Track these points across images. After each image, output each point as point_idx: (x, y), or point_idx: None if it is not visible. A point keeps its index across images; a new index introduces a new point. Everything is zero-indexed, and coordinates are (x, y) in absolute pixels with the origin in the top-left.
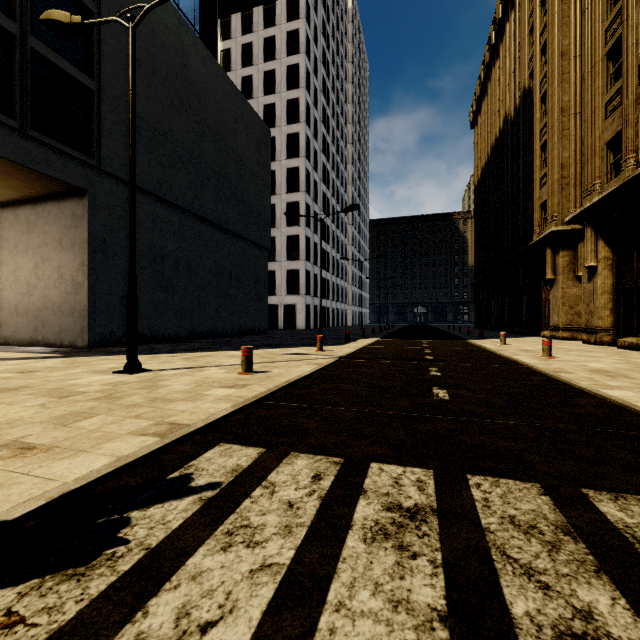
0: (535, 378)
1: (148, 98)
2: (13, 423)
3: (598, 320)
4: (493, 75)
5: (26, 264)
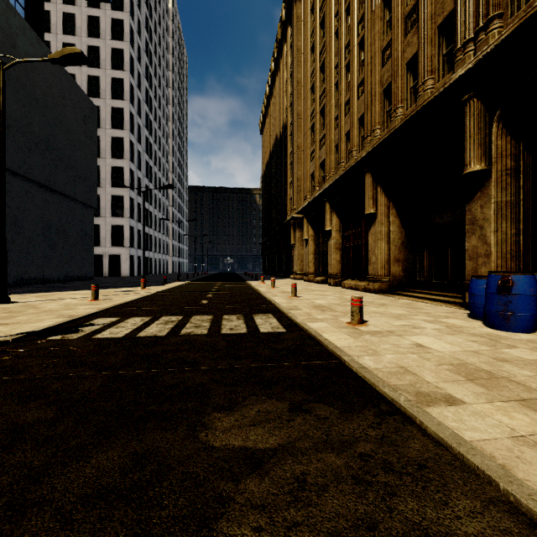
0: (254, 295)
1: None
2: None
3: (309, 268)
4: (271, 105)
5: None
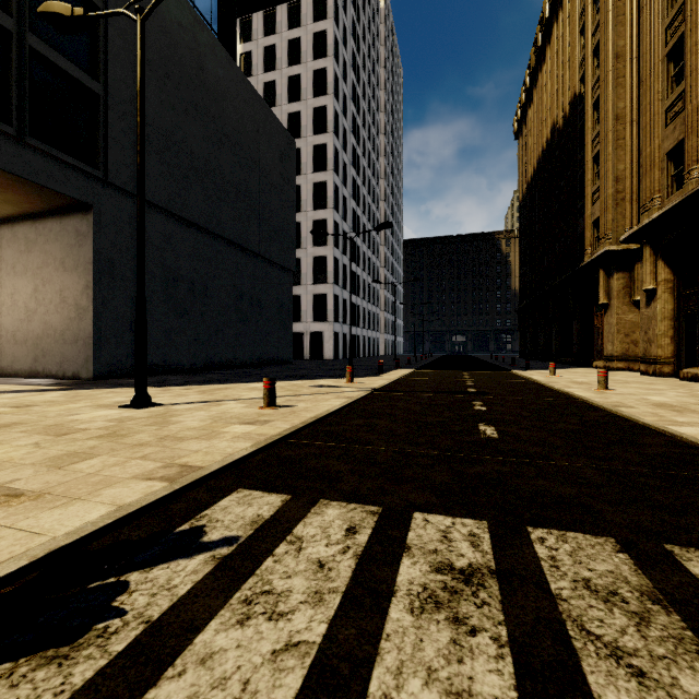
0: (592, 413)
1: (160, 104)
2: (0, 465)
3: (657, 349)
4: (540, 80)
5: (25, 287)
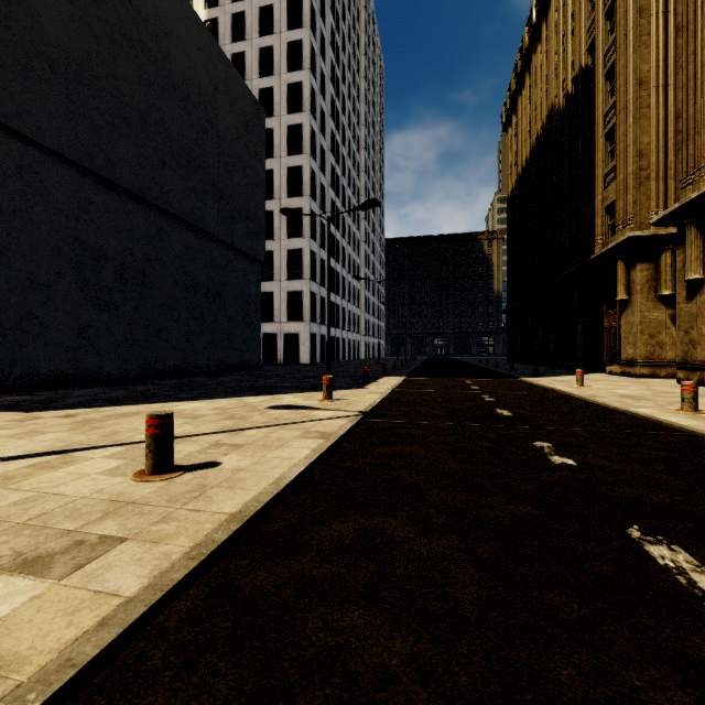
0: None
1: (69, 19)
2: None
3: None
4: (533, 62)
5: None
